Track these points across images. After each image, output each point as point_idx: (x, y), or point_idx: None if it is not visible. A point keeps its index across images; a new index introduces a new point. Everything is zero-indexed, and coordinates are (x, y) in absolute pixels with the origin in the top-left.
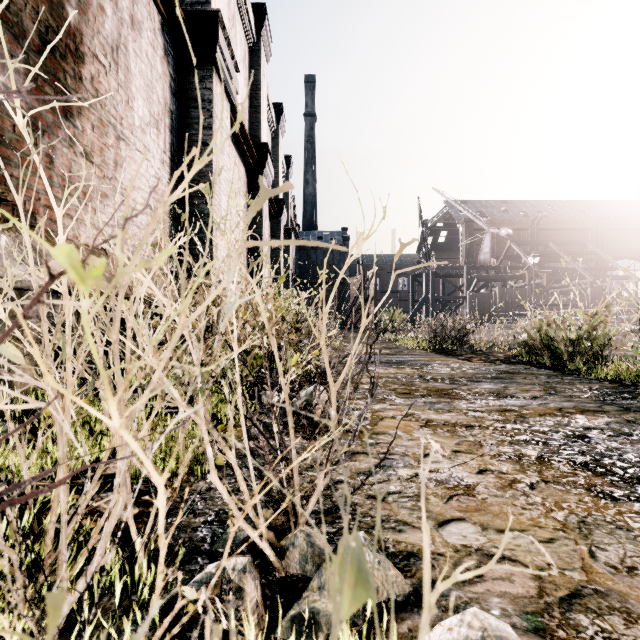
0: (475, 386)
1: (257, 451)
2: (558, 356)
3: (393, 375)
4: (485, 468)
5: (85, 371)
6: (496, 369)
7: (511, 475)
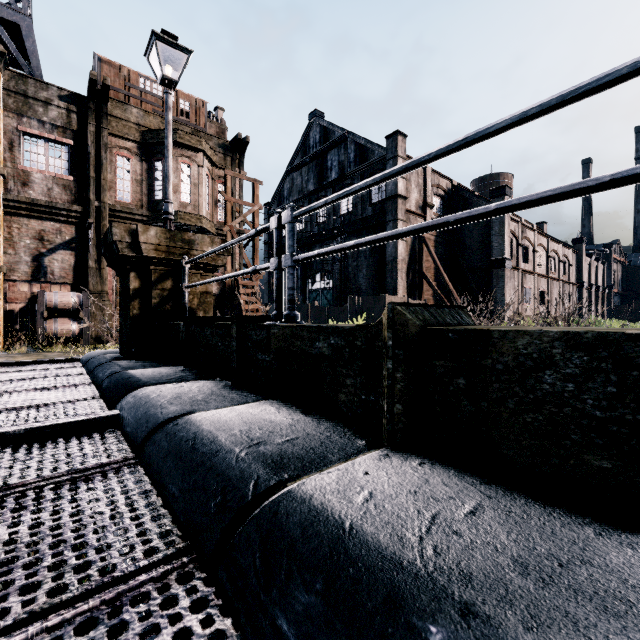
0: None
1: None
2: None
3: None
4: None
5: None
6: None
7: None
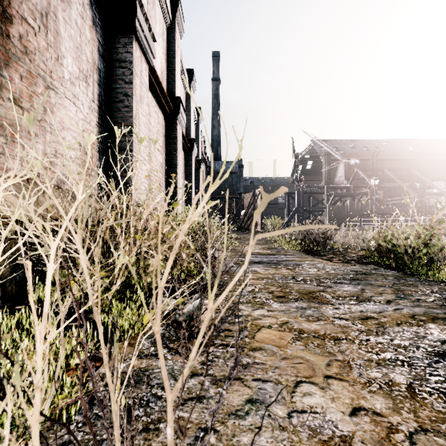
0: (338, 288)
1: (137, 376)
2: (399, 258)
3: (272, 276)
4: (358, 405)
5: (2, 286)
6: (352, 269)
7: (386, 418)
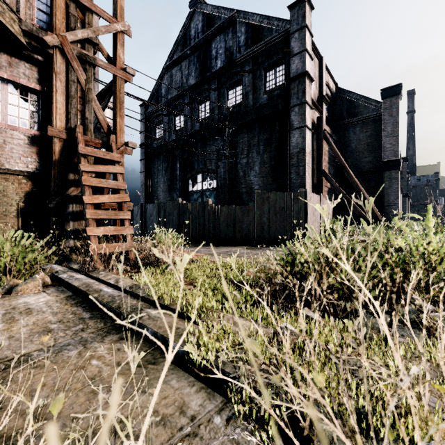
0: None
1: None
2: None
3: None
4: None
5: None
6: None
7: None
